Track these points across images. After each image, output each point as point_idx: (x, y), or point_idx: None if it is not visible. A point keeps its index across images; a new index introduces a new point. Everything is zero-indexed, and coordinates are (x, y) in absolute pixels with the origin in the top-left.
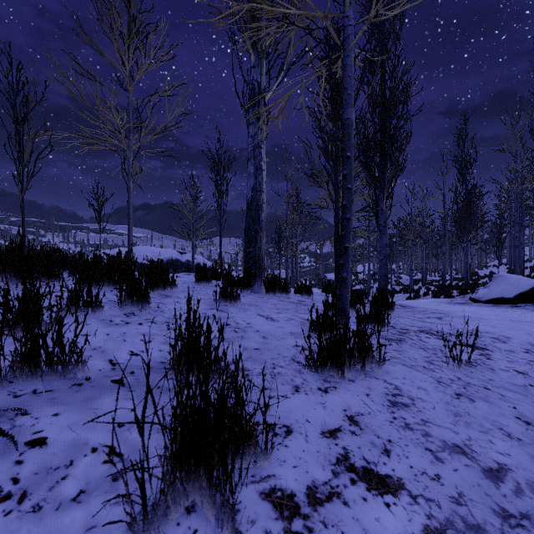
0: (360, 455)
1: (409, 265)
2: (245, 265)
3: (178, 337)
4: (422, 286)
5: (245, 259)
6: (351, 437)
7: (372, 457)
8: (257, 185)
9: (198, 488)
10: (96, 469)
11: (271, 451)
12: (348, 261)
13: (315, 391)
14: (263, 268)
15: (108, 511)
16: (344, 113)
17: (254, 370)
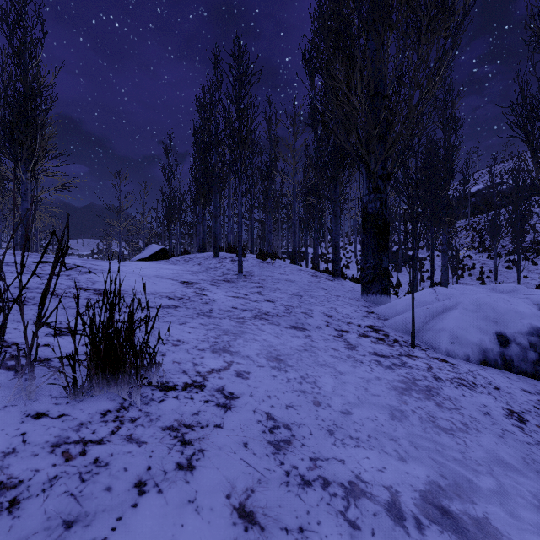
0: None
1: None
2: None
3: None
4: None
5: None
6: None
7: None
8: None
9: None
10: None
11: None
12: None
13: None
14: None
15: None
16: None
17: None
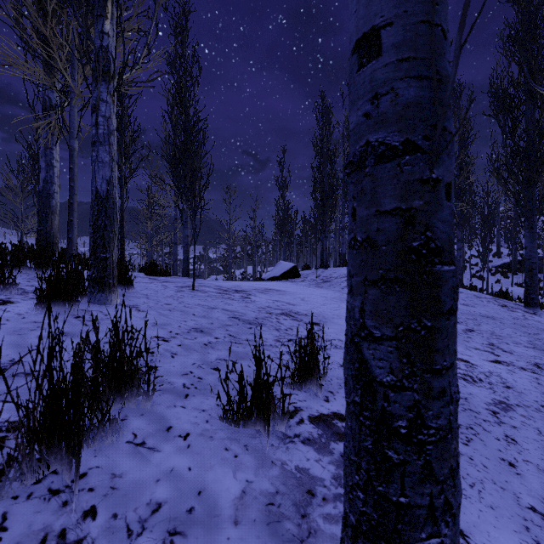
0: None
1: None
2: (37, 240)
3: None
4: None
5: (37, 236)
6: None
7: None
8: (48, 178)
9: None
10: None
11: None
12: (73, 228)
13: None
14: (55, 243)
15: None
16: (69, 142)
17: None
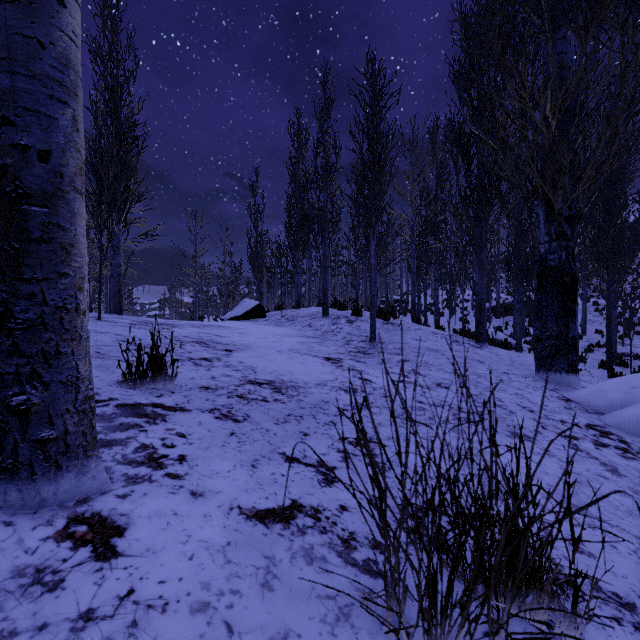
0: None
1: None
2: None
3: None
4: None
5: None
6: None
7: None
8: None
9: None
10: None
11: None
12: None
13: None
14: None
15: None
16: None
17: None
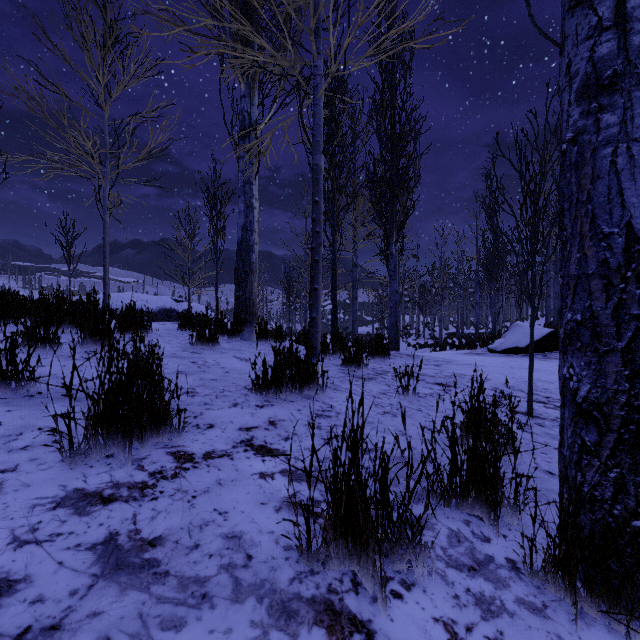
0: (262, 440)
1: (447, 317)
2: (235, 310)
3: (122, 356)
4: (457, 340)
5: (235, 304)
6: (263, 431)
7: (272, 441)
8: (247, 224)
9: (117, 444)
10: (41, 437)
11: (183, 430)
12: (317, 302)
13: (252, 407)
14: (254, 313)
15: (47, 454)
16: (313, 159)
17: (201, 393)
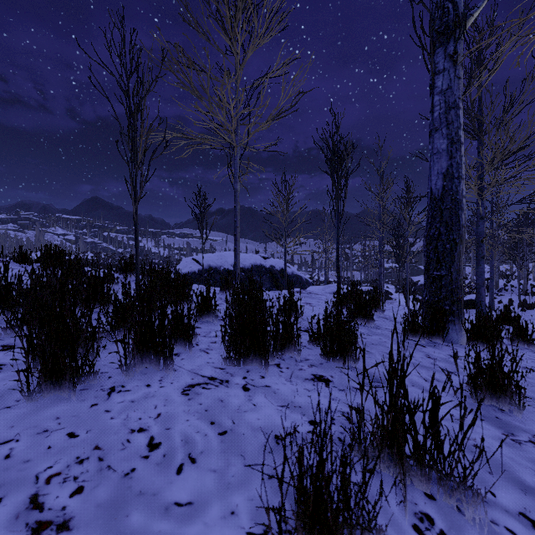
0: None
1: (533, 268)
2: (431, 297)
3: None
4: None
5: (431, 288)
6: None
7: None
8: (453, 169)
9: None
10: None
11: None
12: None
13: None
14: (461, 302)
15: None
16: None
17: None
